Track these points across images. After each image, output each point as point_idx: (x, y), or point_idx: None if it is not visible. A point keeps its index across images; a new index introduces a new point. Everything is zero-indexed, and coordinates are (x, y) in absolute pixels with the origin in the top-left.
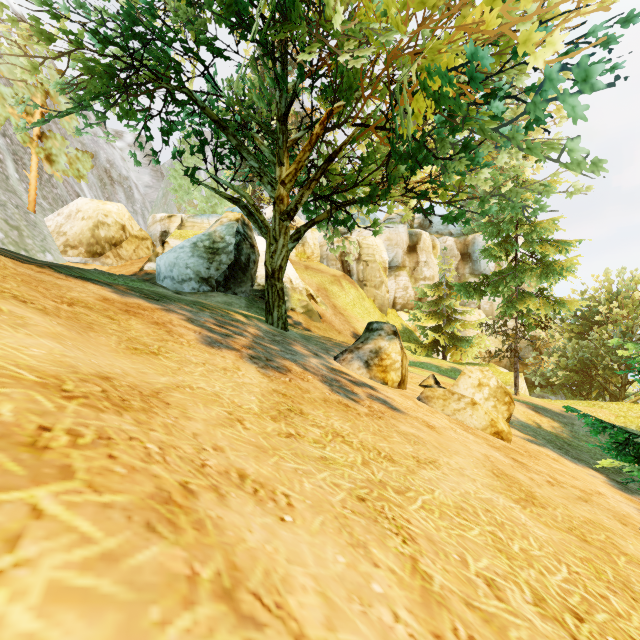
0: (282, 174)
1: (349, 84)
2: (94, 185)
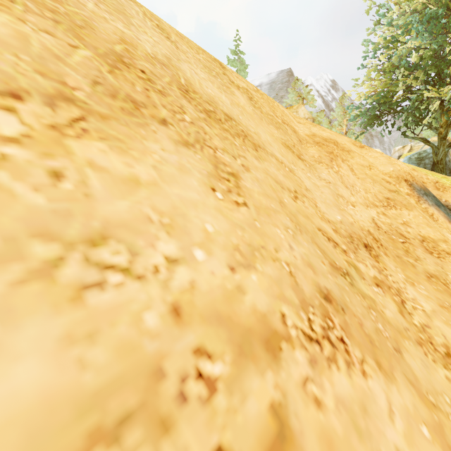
0: (441, 123)
1: None
2: (363, 142)
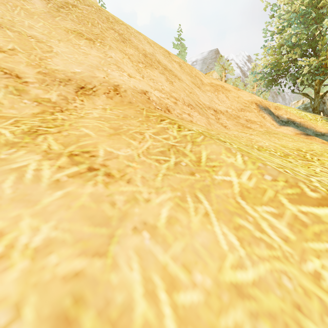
0: (316, 83)
1: (325, 60)
2: (270, 99)
